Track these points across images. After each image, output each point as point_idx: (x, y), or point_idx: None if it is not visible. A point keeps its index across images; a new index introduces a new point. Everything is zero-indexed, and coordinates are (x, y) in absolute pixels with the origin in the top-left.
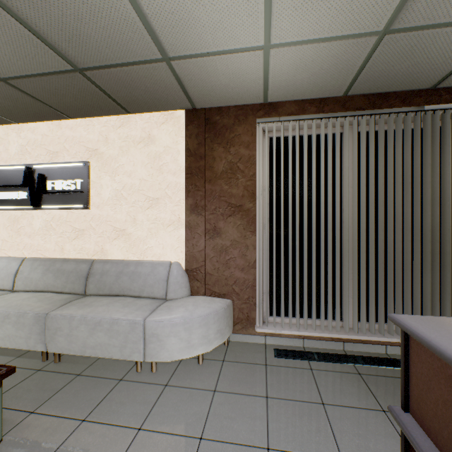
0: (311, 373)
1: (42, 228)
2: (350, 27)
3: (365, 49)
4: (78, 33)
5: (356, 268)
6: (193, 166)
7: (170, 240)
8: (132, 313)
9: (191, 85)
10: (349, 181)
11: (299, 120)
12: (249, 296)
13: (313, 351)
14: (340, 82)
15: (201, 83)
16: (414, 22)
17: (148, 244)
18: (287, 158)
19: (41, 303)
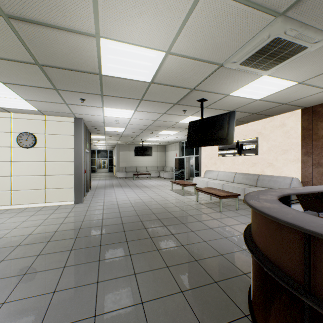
0: None
1: (241, 162)
2: None
3: None
4: (254, 109)
5: None
6: (305, 134)
7: (293, 168)
8: None
9: (298, 104)
10: None
11: None
12: None
13: None
14: None
15: (303, 103)
16: None
17: (282, 169)
18: None
19: (242, 186)
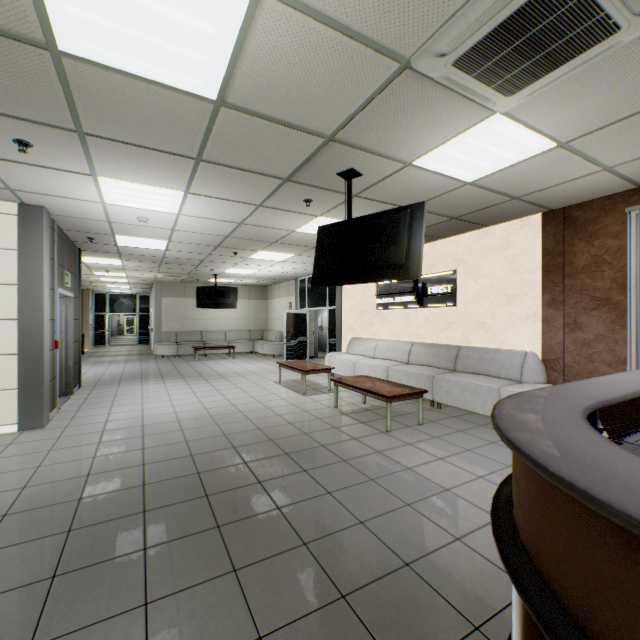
0: None
1: (423, 321)
2: None
3: None
4: (456, 207)
5: None
6: (549, 264)
7: (526, 332)
8: (489, 383)
9: (541, 202)
10: None
11: None
12: None
13: None
14: None
15: (551, 198)
16: None
17: (505, 335)
18: None
19: (428, 370)
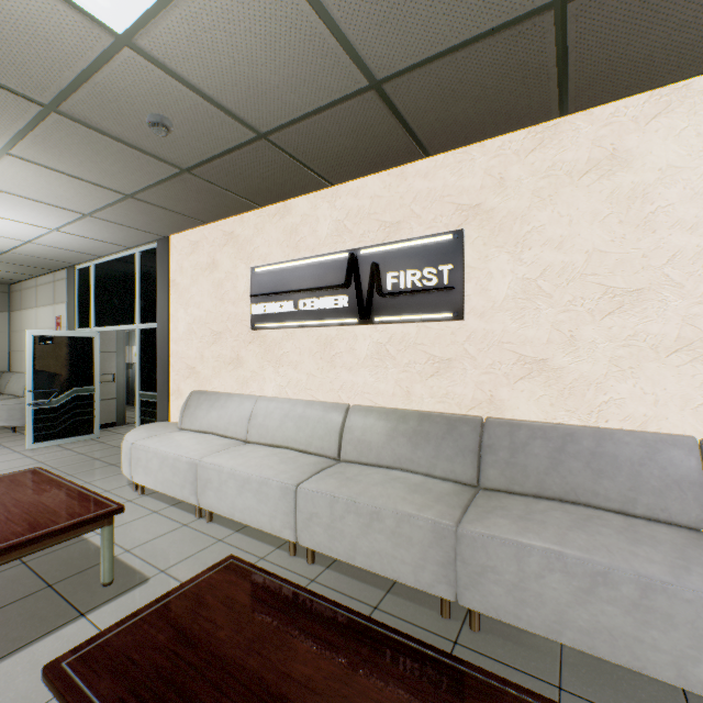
0: None
1: (370, 356)
2: None
3: None
4: None
5: None
6: None
7: (678, 386)
8: (685, 569)
9: None
10: None
11: None
12: None
13: None
14: None
15: None
16: None
17: (610, 391)
18: None
19: (420, 497)
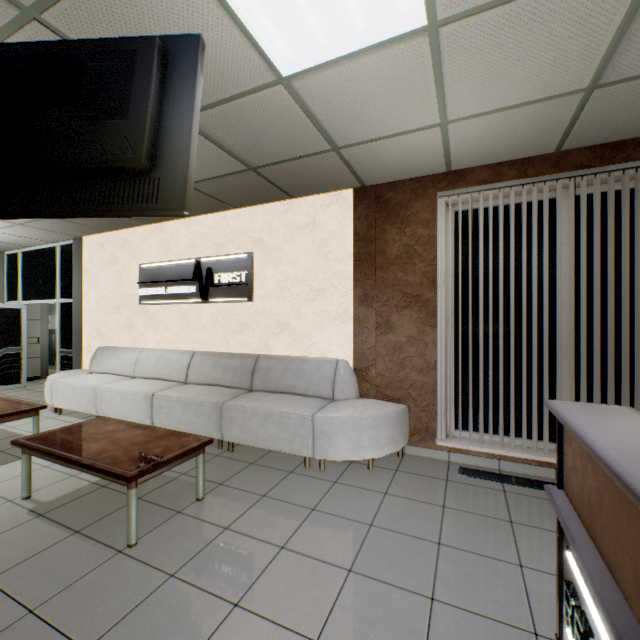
0: (503, 495)
1: (209, 322)
2: (543, 92)
3: (570, 106)
4: (258, 143)
5: (572, 373)
6: (362, 252)
7: (336, 335)
8: (300, 408)
9: (360, 167)
10: (566, 261)
11: (493, 189)
12: (429, 403)
13: (511, 475)
14: (545, 140)
15: (371, 163)
16: (629, 73)
17: (313, 339)
18: (478, 235)
19: (215, 394)
